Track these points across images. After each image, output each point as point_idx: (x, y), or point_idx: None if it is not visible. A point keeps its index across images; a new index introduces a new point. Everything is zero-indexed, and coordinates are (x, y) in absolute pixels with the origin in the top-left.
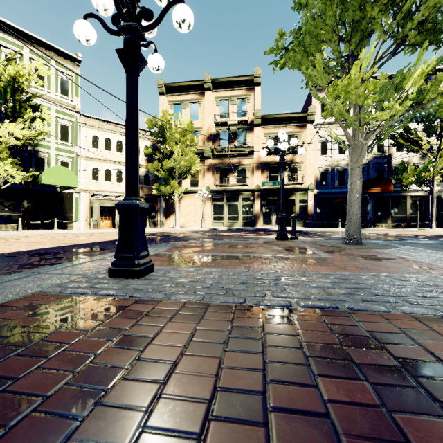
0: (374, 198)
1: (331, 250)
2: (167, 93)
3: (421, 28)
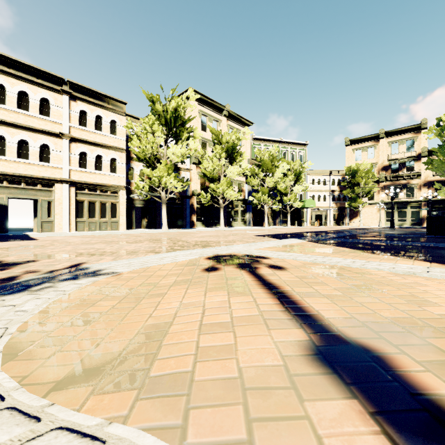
0: None
1: None
2: (351, 144)
3: None
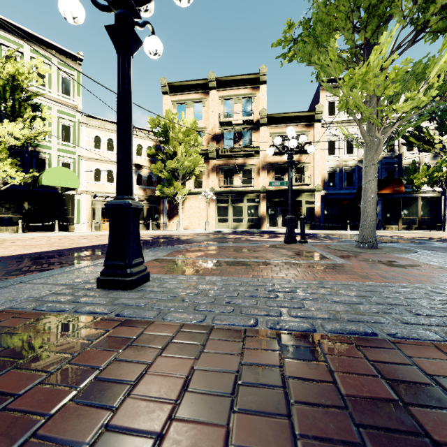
0: (383, 199)
1: (346, 254)
2: (171, 93)
3: (445, 13)
